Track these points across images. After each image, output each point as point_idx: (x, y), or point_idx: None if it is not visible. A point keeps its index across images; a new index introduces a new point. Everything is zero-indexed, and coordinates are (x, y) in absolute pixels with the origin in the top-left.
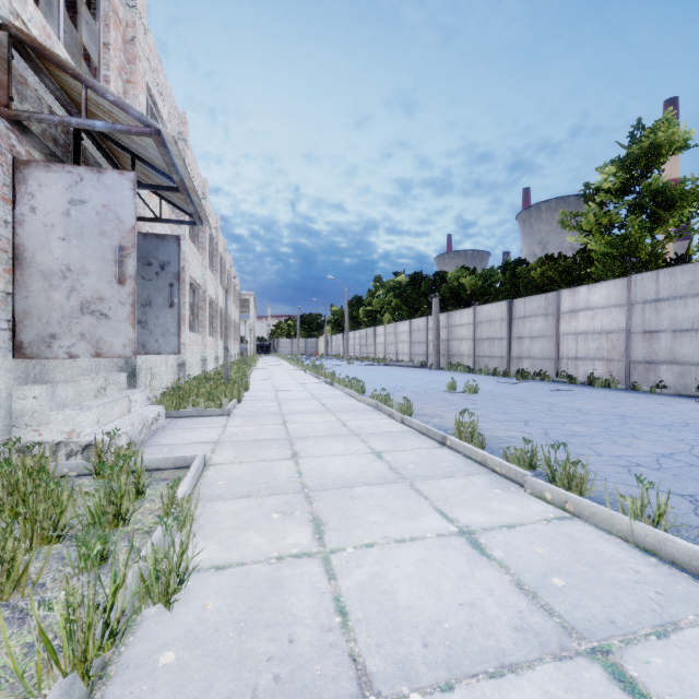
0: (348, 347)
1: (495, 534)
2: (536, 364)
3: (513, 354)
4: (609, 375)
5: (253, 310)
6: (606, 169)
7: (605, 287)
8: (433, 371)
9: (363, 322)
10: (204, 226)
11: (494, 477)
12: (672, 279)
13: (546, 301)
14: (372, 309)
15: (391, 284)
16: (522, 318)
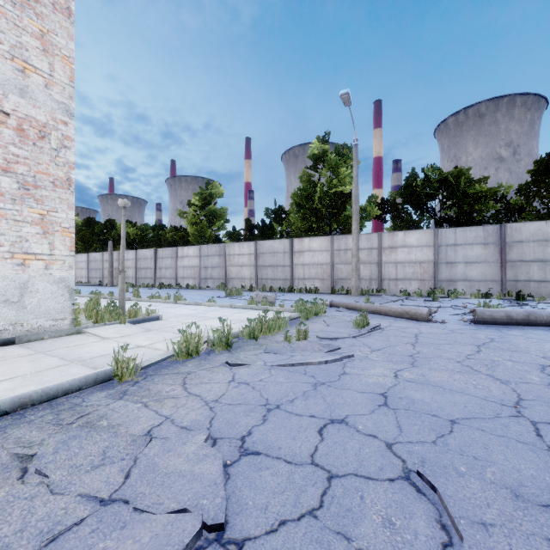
0: None
1: (143, 304)
2: (168, 281)
3: (157, 276)
4: (194, 284)
5: None
6: (196, 197)
7: (193, 248)
8: (109, 287)
9: None
10: None
11: (144, 302)
12: (211, 248)
13: (172, 251)
14: None
15: None
16: (162, 258)
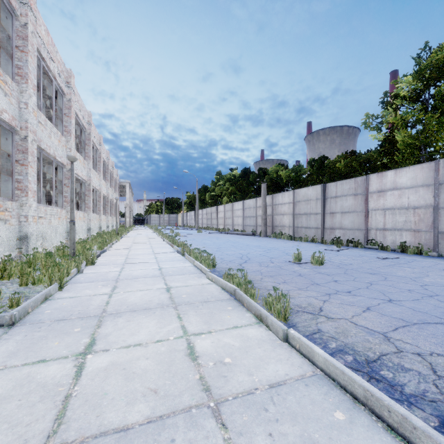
0: (198, 220)
1: None
2: (347, 233)
3: (327, 225)
4: (418, 243)
5: (130, 194)
6: (405, 79)
7: (412, 171)
8: (263, 239)
9: (208, 203)
10: (69, 112)
11: None
12: None
13: (356, 184)
14: (215, 194)
15: (228, 177)
16: (334, 197)
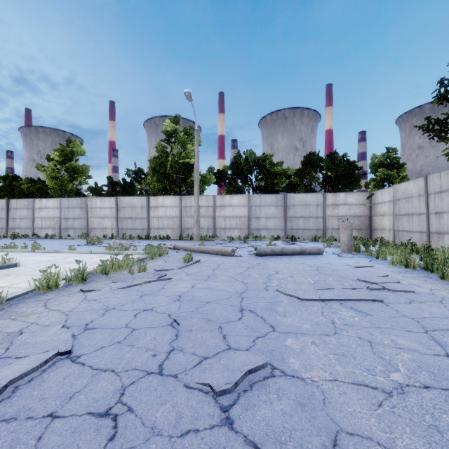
0: None
1: None
2: (23, 231)
3: (10, 226)
4: (54, 234)
5: None
6: (56, 153)
7: (53, 200)
8: None
9: None
10: None
11: None
12: (73, 201)
13: (28, 202)
14: None
15: None
16: (15, 209)
